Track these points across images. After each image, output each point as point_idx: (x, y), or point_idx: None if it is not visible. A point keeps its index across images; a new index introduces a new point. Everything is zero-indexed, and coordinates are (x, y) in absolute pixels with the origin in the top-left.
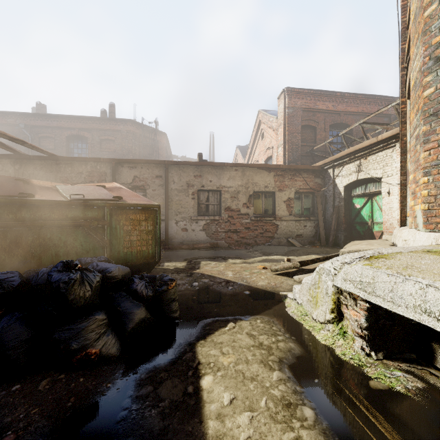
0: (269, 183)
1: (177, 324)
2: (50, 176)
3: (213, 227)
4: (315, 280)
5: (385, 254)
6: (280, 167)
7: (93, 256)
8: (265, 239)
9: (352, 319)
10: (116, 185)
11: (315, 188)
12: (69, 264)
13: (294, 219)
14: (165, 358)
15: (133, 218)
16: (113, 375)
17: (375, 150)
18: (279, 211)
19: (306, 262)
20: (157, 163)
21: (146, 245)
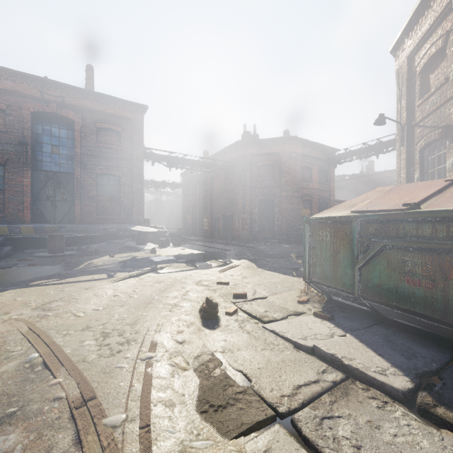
0: None
1: None
2: None
3: None
4: None
5: None
6: None
7: None
8: None
9: None
10: None
11: None
12: None
13: None
14: None
15: None
16: None
17: None
18: None
19: None
20: None
21: None
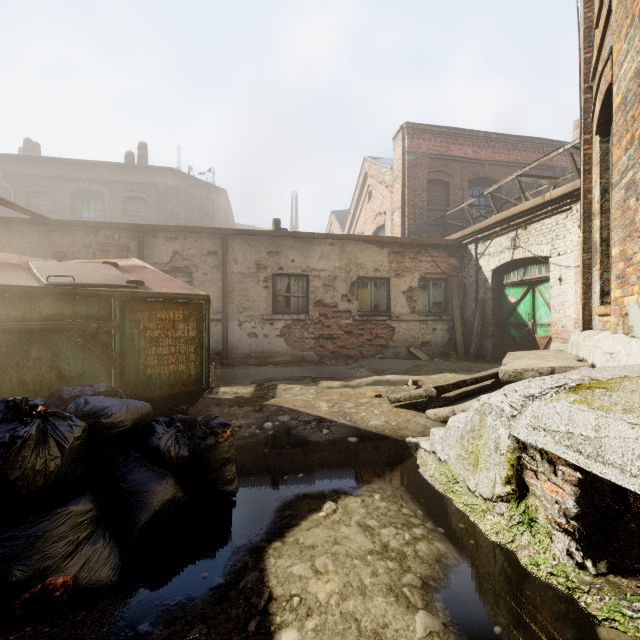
0: (382, 264)
1: (232, 504)
2: (37, 250)
3: (296, 331)
4: (472, 423)
5: (602, 381)
6: (397, 240)
7: (87, 384)
8: (375, 349)
9: (547, 498)
10: (136, 263)
11: (448, 272)
12: (17, 406)
13: (418, 319)
14: (206, 584)
15: (163, 318)
16: (97, 632)
17: (540, 215)
18: (396, 307)
19: (447, 388)
20: (210, 232)
21: (186, 361)
